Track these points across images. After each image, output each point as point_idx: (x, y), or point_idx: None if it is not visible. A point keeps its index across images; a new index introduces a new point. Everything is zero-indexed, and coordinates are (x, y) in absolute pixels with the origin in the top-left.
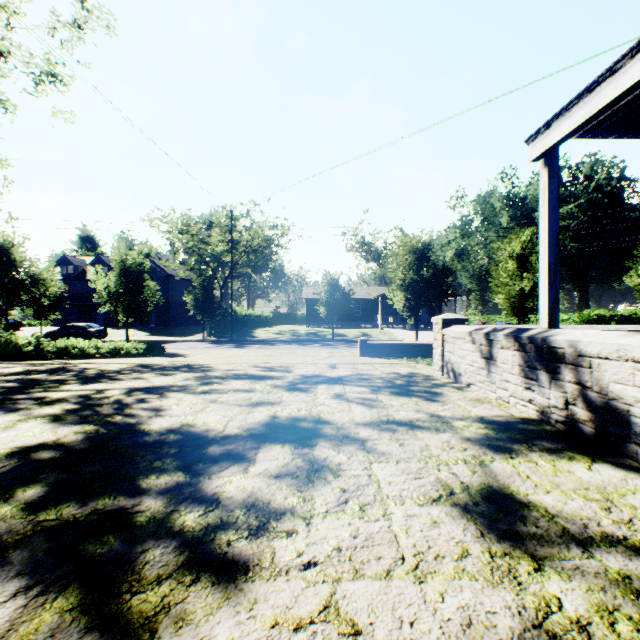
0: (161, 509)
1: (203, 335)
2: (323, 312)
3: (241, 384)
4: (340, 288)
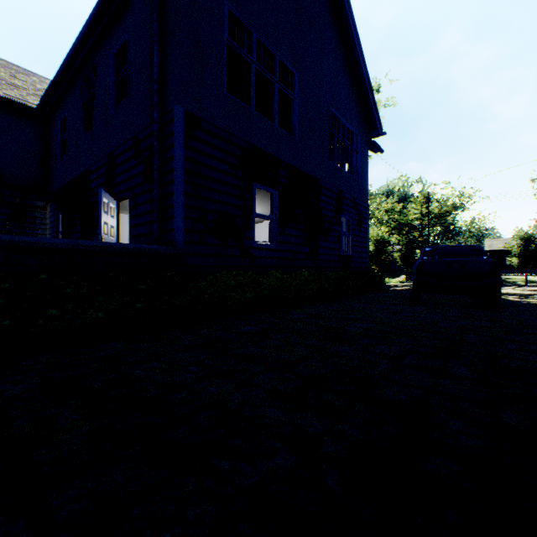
0: (524, 296)
1: (405, 278)
2: (514, 262)
3: (506, 290)
4: (534, 241)
